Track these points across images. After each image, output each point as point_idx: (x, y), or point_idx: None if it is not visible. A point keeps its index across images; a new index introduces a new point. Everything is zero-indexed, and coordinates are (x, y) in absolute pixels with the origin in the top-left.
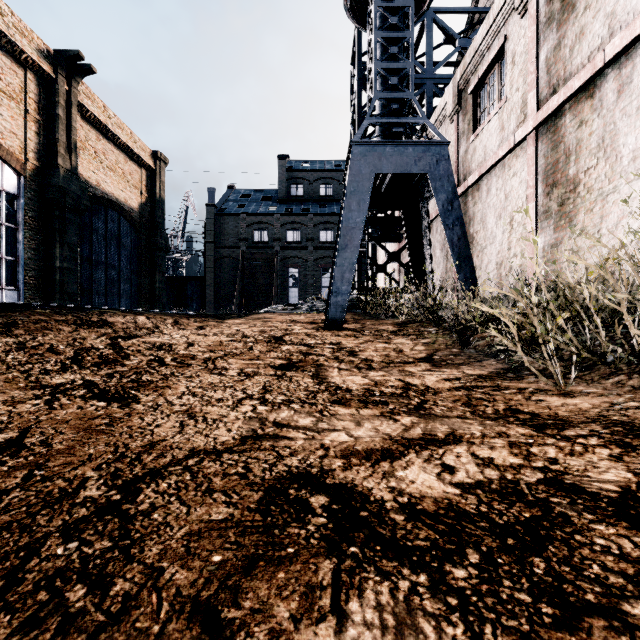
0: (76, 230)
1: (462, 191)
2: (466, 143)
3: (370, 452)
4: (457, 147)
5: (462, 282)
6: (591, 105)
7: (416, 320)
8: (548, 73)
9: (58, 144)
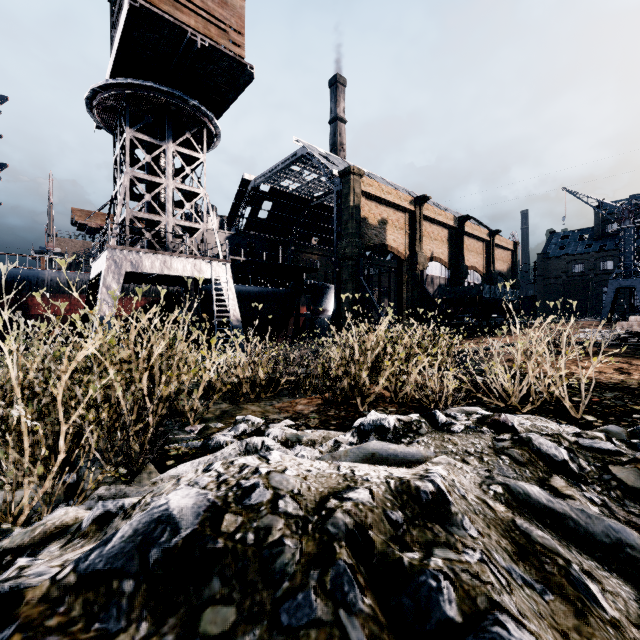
0: None
1: None
2: None
3: None
4: None
5: None
6: None
7: None
8: None
9: (491, 263)
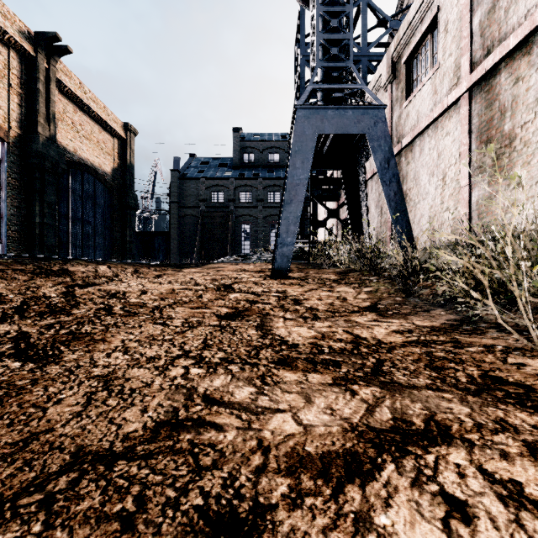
0: (54, 190)
1: (396, 152)
2: (399, 109)
3: (328, 460)
4: (391, 113)
5: (398, 234)
6: (528, 61)
7: (356, 269)
8: (482, 36)
9: (38, 115)
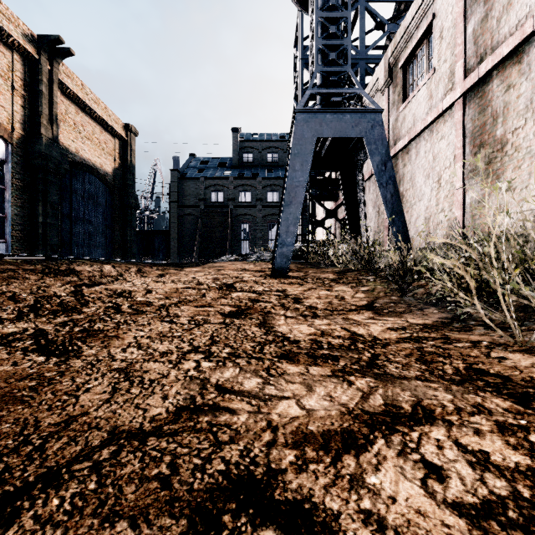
0: (57, 190)
1: (393, 154)
2: (396, 112)
3: (328, 436)
4: (388, 116)
5: (395, 235)
6: (519, 70)
7: (354, 269)
8: (475, 44)
9: (41, 116)
